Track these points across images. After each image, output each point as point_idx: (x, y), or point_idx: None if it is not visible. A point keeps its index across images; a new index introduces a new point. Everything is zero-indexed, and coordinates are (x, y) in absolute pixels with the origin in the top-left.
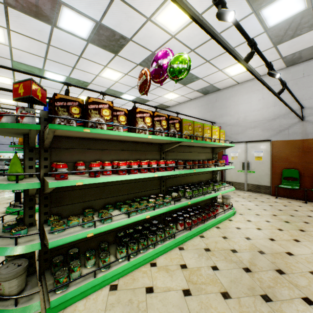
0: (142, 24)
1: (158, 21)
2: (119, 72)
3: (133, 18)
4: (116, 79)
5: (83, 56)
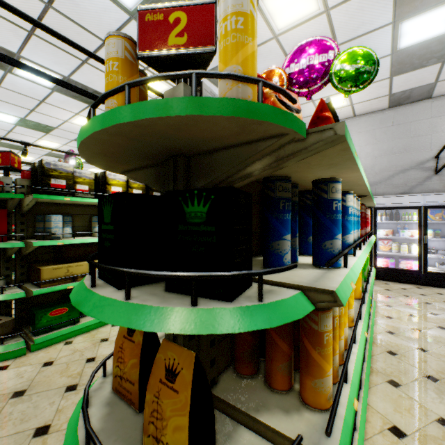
0: (62, 123)
1: (74, 123)
2: (57, 143)
3: (53, 119)
4: (55, 147)
5: (13, 131)
